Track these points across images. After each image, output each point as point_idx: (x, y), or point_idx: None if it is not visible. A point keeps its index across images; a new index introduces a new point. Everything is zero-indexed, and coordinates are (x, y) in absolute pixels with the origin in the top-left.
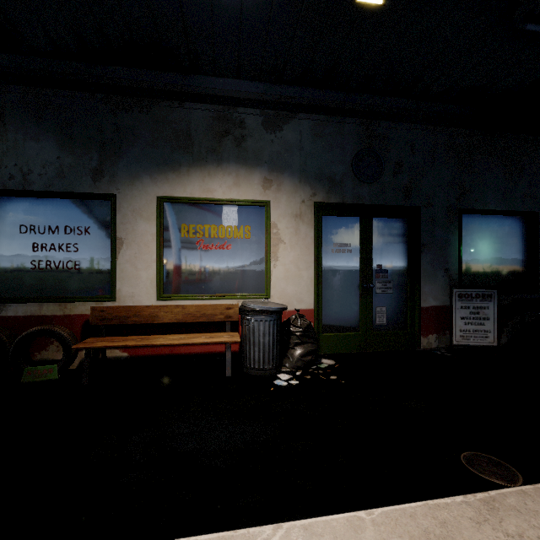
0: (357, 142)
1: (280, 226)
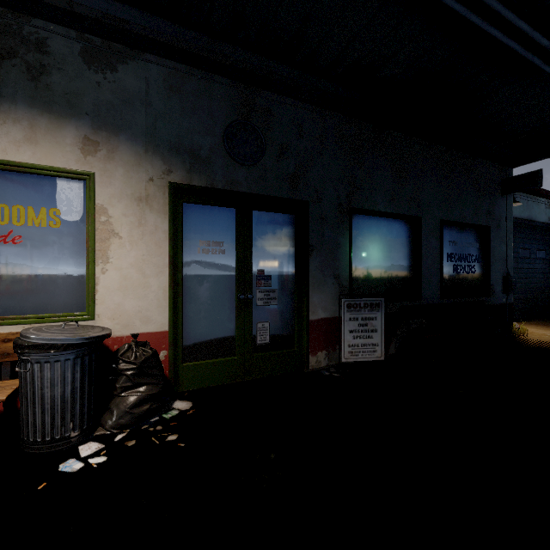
0: (231, 110)
1: (113, 212)
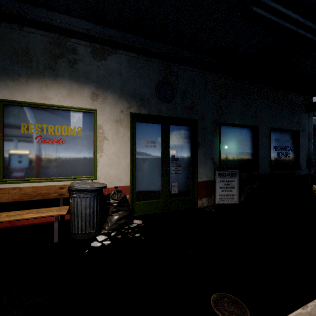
0: (159, 75)
1: (105, 128)
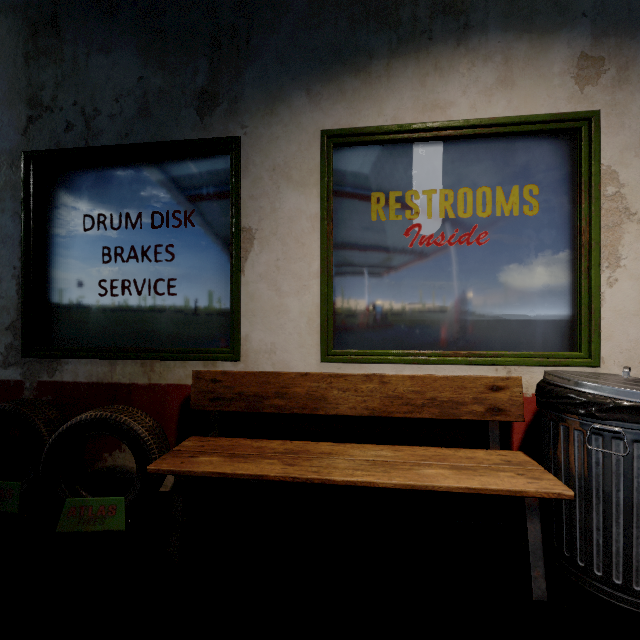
0: None
1: (626, 176)
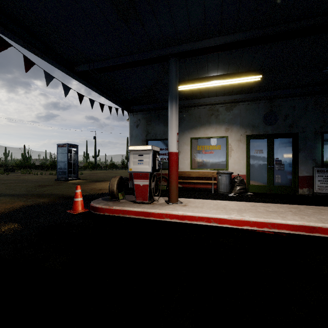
0: (265, 109)
1: (232, 144)
